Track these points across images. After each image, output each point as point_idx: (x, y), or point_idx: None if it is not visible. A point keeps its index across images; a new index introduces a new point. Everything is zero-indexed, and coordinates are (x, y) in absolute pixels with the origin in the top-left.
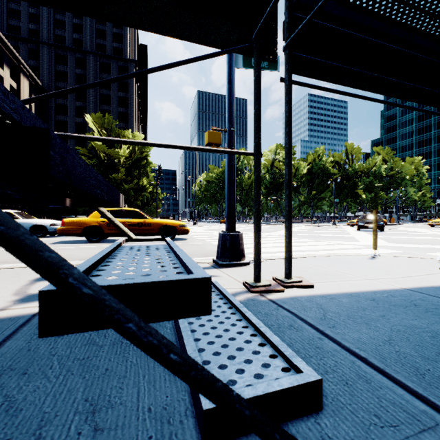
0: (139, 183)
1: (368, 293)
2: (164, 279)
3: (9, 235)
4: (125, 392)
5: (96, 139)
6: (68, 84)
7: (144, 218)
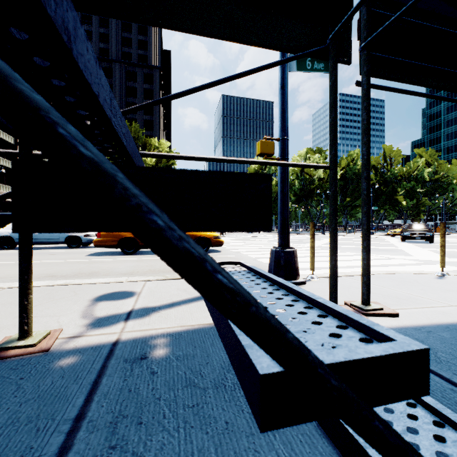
0: None
1: None
2: (379, 352)
3: (261, 317)
4: (264, 456)
5: (168, 157)
6: None
7: None
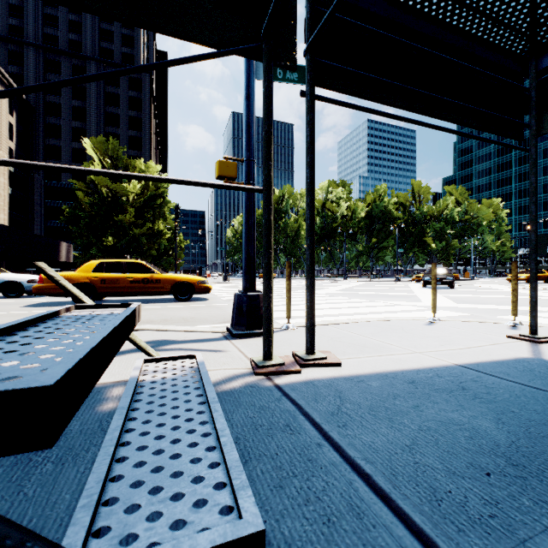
0: (154, 228)
1: (410, 372)
2: None
3: None
4: None
5: (32, 166)
6: (62, 99)
7: (151, 273)
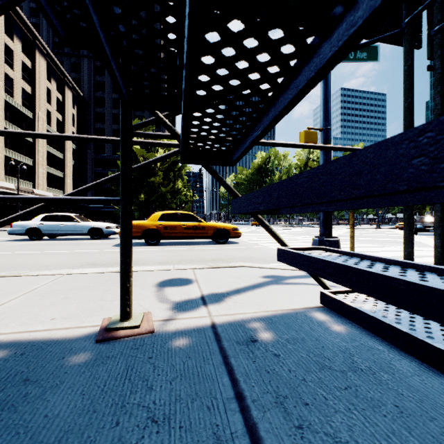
0: (175, 186)
1: None
2: None
3: None
4: None
5: None
6: (105, 94)
7: (199, 222)
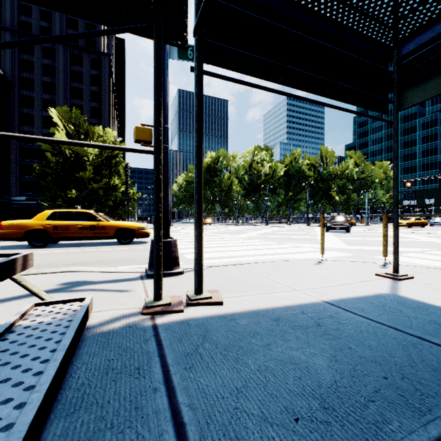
0: (110, 183)
1: (280, 309)
2: None
3: None
4: None
5: None
6: (34, 75)
7: (98, 221)
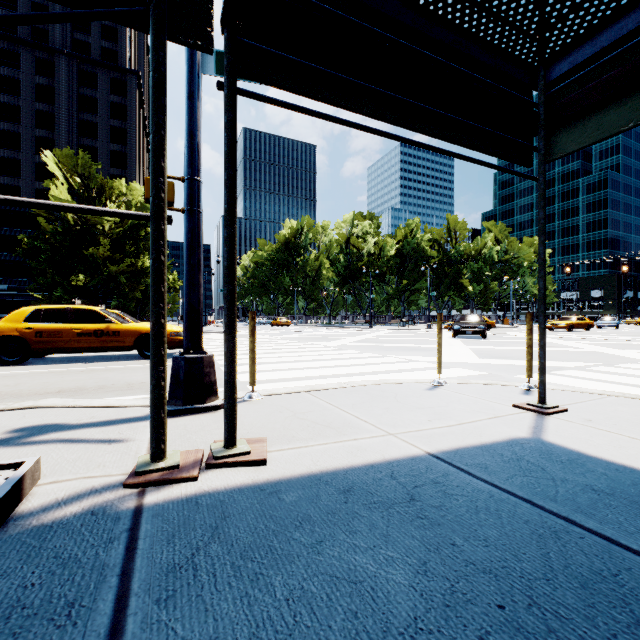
0: (137, 264)
1: (357, 471)
2: None
3: None
4: None
5: None
6: (21, 100)
7: (107, 323)
